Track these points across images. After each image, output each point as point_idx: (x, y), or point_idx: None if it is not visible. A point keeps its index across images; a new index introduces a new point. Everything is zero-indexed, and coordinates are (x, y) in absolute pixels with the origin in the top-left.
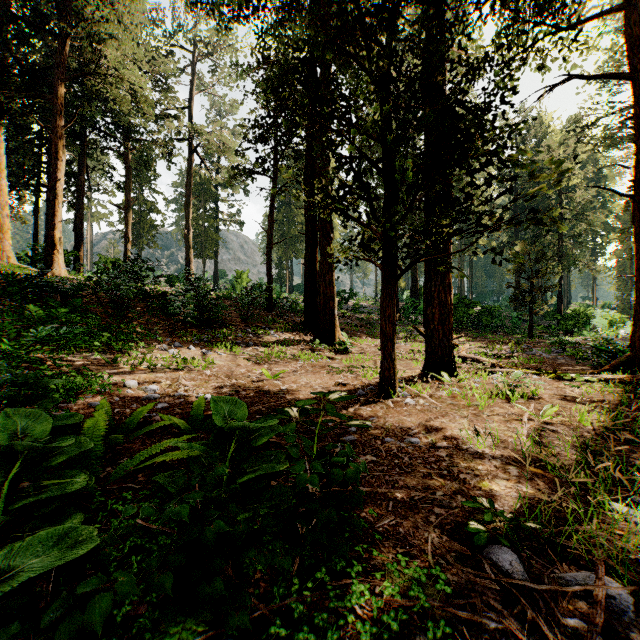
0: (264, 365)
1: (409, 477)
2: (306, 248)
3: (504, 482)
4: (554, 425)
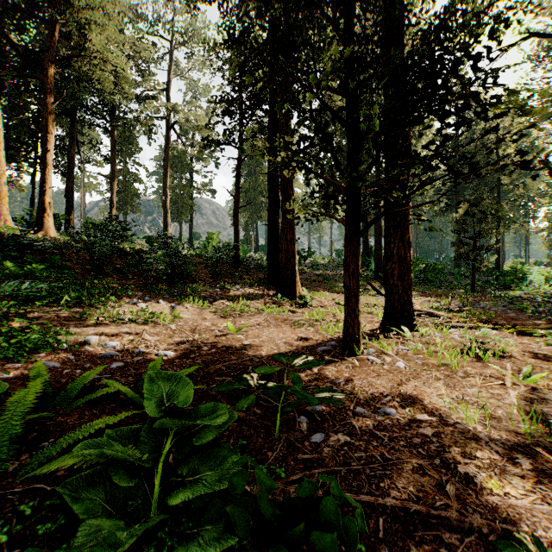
0: (229, 318)
1: (395, 471)
2: (269, 210)
3: (519, 481)
4: (541, 391)
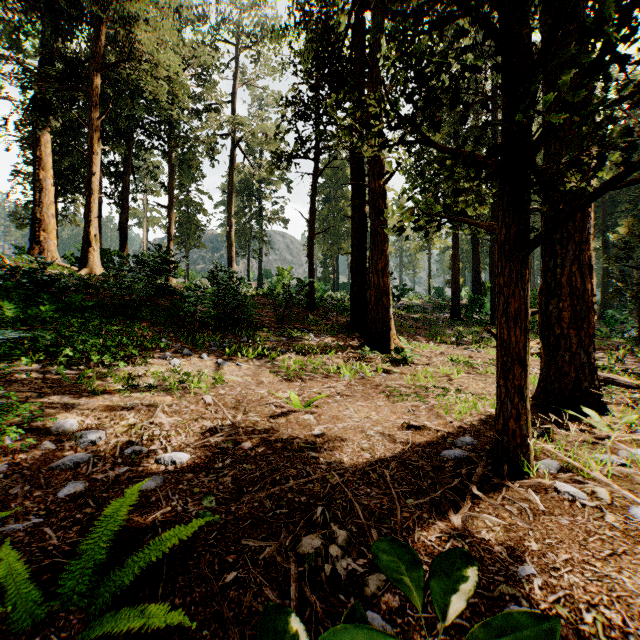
0: (295, 383)
1: None
2: (353, 234)
3: None
4: None
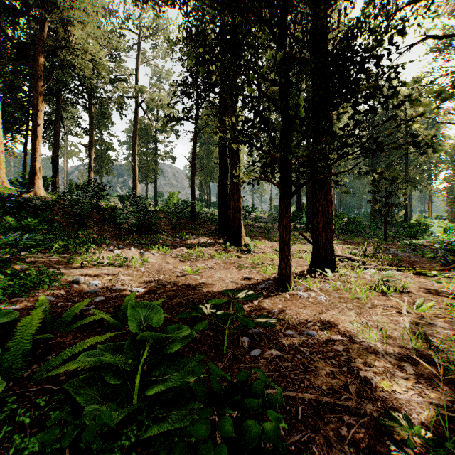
0: (187, 262)
1: (313, 375)
2: (220, 174)
3: (403, 382)
4: (429, 318)
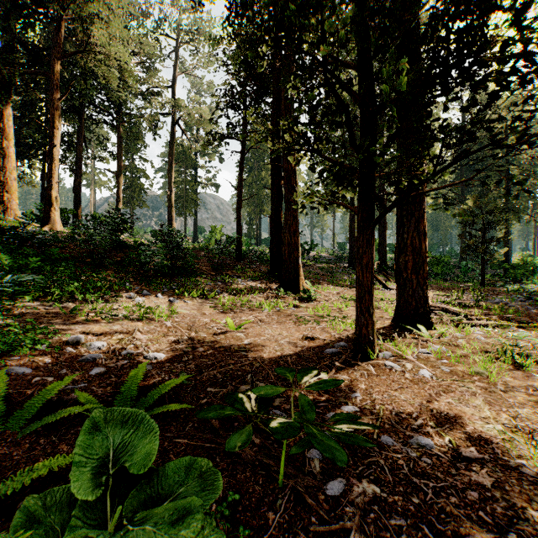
0: (229, 314)
1: None
2: (272, 202)
3: None
4: None
